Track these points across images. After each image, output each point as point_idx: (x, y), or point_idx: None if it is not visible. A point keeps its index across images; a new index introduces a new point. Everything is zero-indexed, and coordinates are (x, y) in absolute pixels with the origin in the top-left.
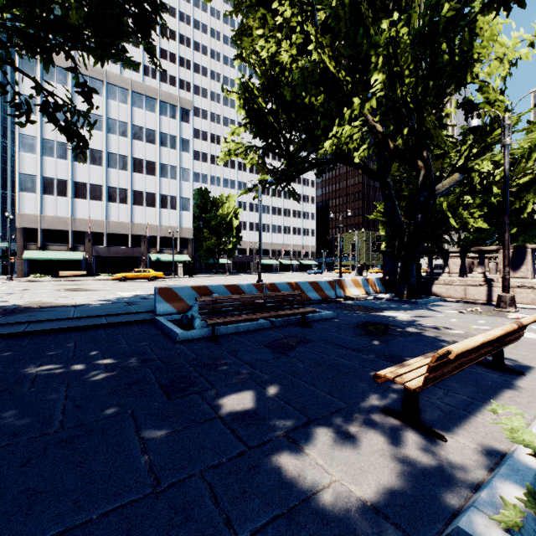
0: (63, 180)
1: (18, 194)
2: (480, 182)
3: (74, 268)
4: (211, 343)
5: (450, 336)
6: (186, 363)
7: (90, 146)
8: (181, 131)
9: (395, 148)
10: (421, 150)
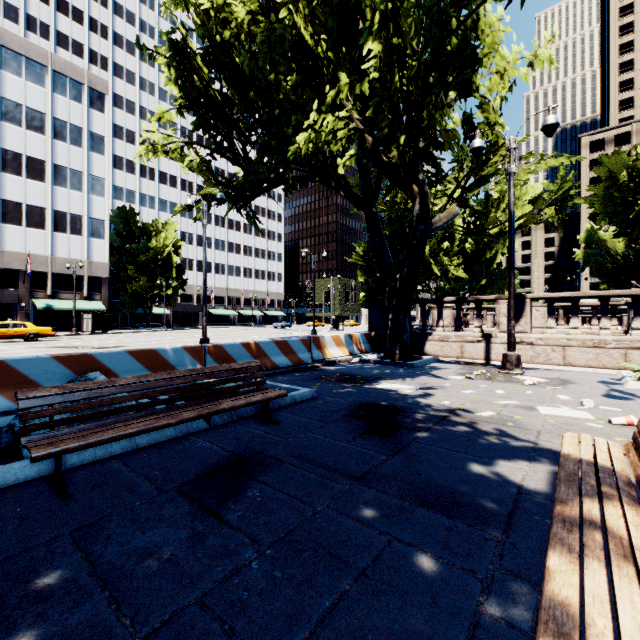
0: None
1: None
2: (474, 221)
3: None
4: (45, 501)
5: (485, 423)
6: None
7: None
8: (90, 122)
9: (387, 165)
10: (417, 171)
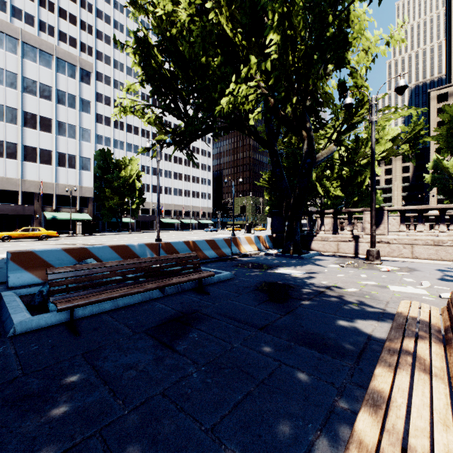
0: None
1: None
2: (347, 156)
3: None
4: (65, 336)
5: (350, 296)
6: None
7: None
8: (81, 92)
9: (284, 117)
10: (305, 121)
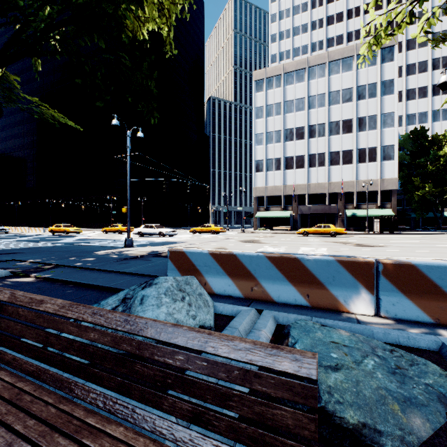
0: (278, 158)
1: (254, 175)
2: None
3: (285, 223)
4: None
5: None
6: None
7: (296, 126)
8: (382, 75)
9: None
10: None
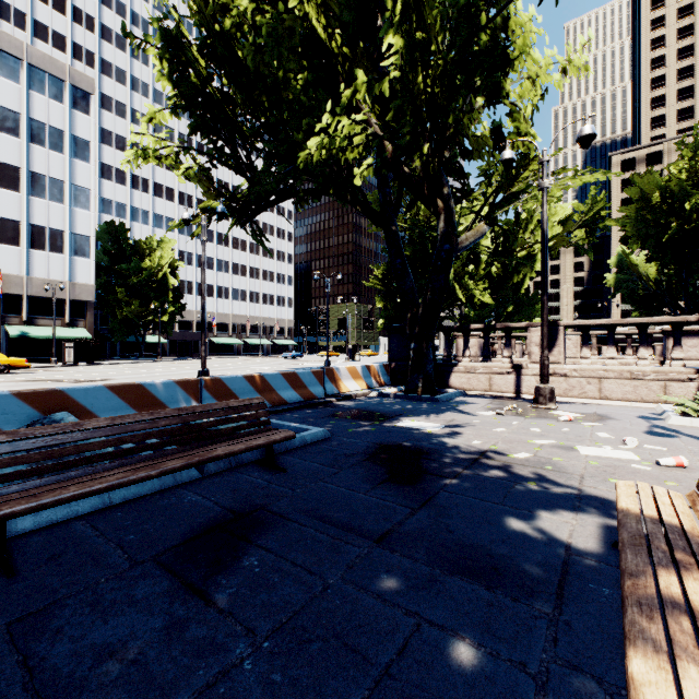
0: None
1: None
2: (503, 241)
3: None
4: None
5: (521, 467)
6: None
7: None
8: (73, 125)
9: (409, 176)
10: (442, 185)
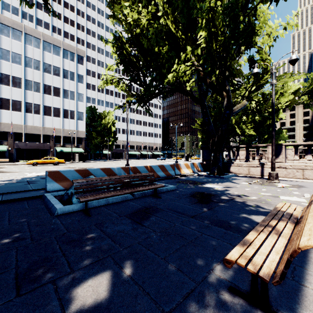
0: None
1: None
2: (256, 107)
3: None
4: (83, 216)
5: (251, 201)
6: (55, 239)
7: (12, 74)
8: (77, 70)
9: (210, 83)
10: (225, 85)
